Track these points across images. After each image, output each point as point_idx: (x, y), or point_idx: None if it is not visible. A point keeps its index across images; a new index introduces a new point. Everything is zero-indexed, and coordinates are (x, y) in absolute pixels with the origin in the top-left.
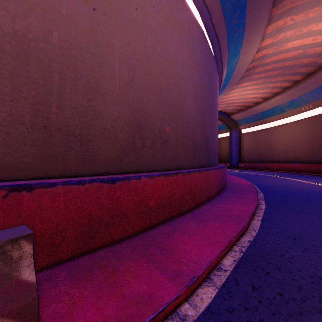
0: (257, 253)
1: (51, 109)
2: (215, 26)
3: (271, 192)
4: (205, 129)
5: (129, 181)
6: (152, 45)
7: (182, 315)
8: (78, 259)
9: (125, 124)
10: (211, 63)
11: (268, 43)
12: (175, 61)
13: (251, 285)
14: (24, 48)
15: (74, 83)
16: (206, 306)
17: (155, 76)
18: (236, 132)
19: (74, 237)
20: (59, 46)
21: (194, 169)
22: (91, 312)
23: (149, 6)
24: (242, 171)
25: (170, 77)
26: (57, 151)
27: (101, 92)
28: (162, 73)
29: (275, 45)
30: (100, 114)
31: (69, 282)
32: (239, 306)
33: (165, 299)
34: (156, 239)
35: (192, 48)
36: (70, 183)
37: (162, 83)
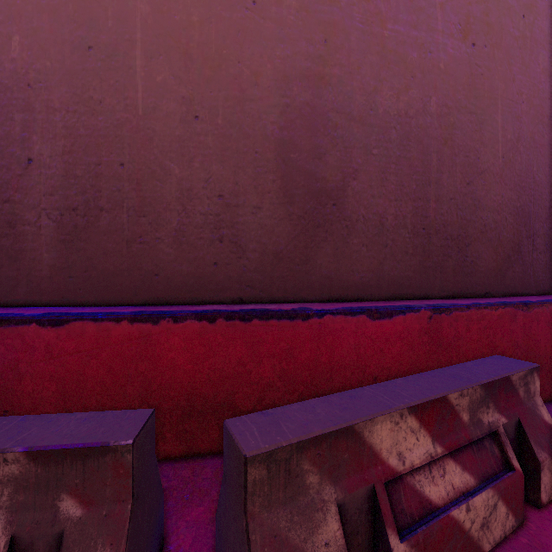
0: None
1: (429, 204)
2: None
3: None
4: None
5: (547, 309)
6: (544, 68)
7: None
8: None
9: (508, 214)
10: None
11: None
12: None
13: None
14: (406, 129)
15: (451, 162)
16: None
17: (548, 122)
18: None
19: None
20: (436, 115)
21: None
22: None
23: (540, 1)
24: None
25: None
26: (435, 262)
27: (481, 169)
28: None
29: None
30: (480, 204)
31: None
32: None
33: None
34: None
35: None
36: (481, 306)
37: None
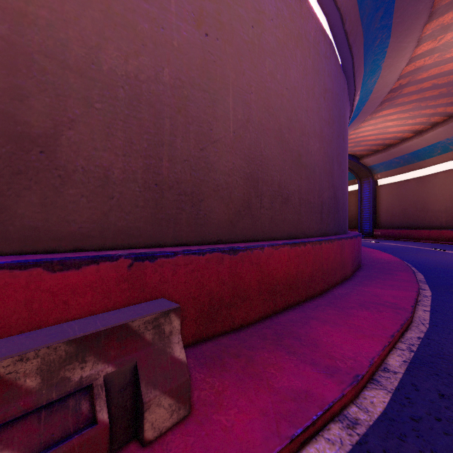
0: (436, 354)
1: (162, 163)
2: (348, 34)
3: (436, 272)
4: (333, 181)
5: (251, 252)
6: (270, 72)
7: (352, 418)
8: (200, 345)
9: (239, 177)
10: (341, 86)
11: (426, 49)
12: (298, 90)
13: (437, 392)
14: (136, 91)
15: (185, 129)
16: (380, 411)
17: (274, 112)
18: (369, 184)
19: (194, 318)
20: (170, 86)
21: (323, 237)
22: (243, 403)
23: (267, 21)
24: (380, 241)
25: (292, 113)
26: (168, 214)
27: (214, 139)
28: (282, 107)
29: (437, 51)
30: (213, 167)
31: (201, 370)
32: (428, 415)
33: (328, 397)
34: (288, 328)
35: (318, 69)
36: (190, 252)
37: (283, 122)
